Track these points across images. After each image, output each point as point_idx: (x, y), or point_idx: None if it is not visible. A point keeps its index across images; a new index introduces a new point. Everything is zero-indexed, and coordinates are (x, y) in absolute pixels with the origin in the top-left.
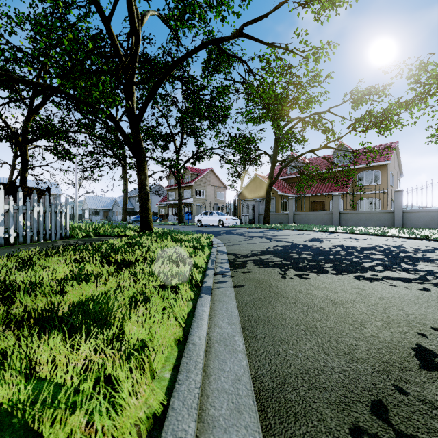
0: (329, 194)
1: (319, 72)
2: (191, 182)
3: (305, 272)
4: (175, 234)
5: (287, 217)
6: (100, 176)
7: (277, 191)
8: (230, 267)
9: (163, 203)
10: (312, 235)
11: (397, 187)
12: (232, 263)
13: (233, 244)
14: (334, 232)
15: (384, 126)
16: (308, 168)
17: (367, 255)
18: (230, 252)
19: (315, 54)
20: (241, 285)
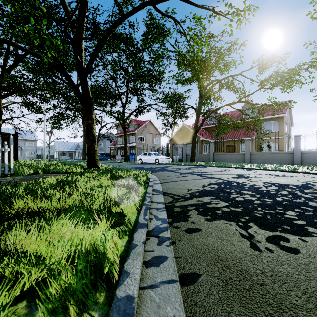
0: (239, 139)
1: (236, 41)
2: (134, 130)
3: (276, 230)
4: (116, 171)
5: (208, 157)
6: (65, 126)
7: (200, 137)
8: (169, 217)
9: (113, 146)
10: (234, 172)
11: (290, 134)
12: (170, 210)
13: (168, 181)
14: (249, 168)
15: (288, 84)
16: (225, 119)
17: (316, 196)
18: (166, 191)
19: (238, 15)
20: (192, 275)
